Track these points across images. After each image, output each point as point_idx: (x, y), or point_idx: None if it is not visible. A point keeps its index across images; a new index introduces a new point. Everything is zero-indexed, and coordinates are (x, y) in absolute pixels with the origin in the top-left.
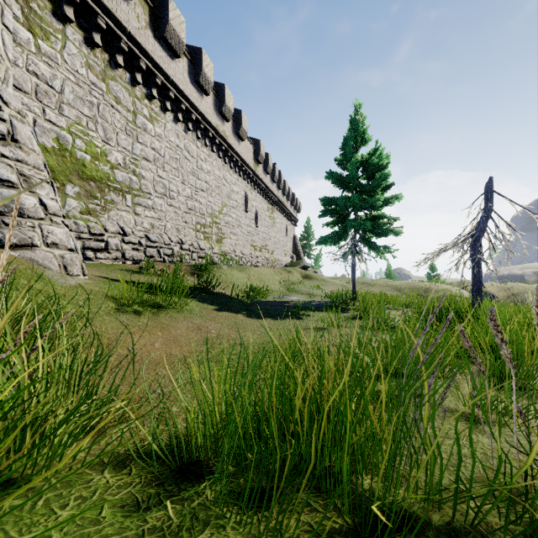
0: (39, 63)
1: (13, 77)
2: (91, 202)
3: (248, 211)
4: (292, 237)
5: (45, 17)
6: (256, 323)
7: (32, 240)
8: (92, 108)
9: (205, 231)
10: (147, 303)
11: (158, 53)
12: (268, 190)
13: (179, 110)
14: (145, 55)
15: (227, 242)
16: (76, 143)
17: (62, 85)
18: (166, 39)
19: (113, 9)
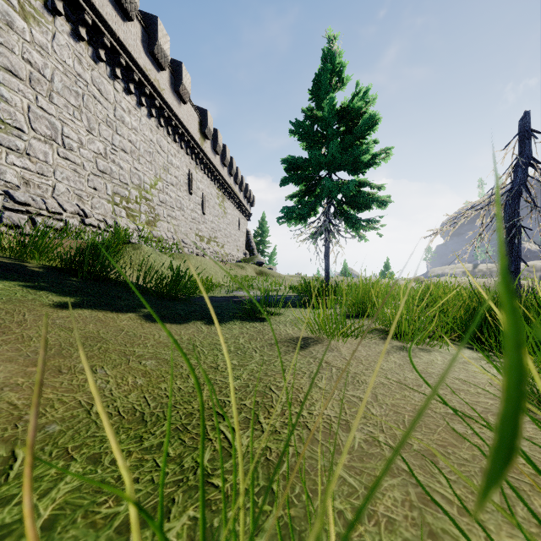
0: None
1: None
2: None
3: (192, 193)
4: (246, 232)
5: None
6: (161, 333)
7: None
8: None
9: (129, 207)
10: None
11: None
12: (218, 173)
13: (81, 22)
14: None
15: (163, 226)
16: None
17: None
18: None
19: None
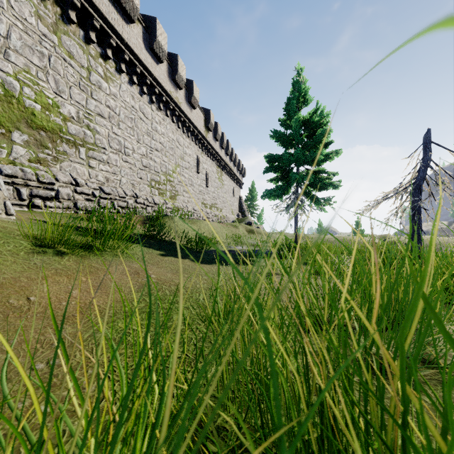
0: None
1: None
2: (41, 151)
3: (199, 172)
4: (238, 198)
5: None
6: (204, 268)
7: None
8: (42, 59)
9: (159, 188)
10: (75, 244)
11: (112, 15)
12: (217, 155)
13: (134, 73)
14: (99, 15)
15: (180, 199)
16: (24, 91)
17: (8, 30)
18: (120, 3)
19: None
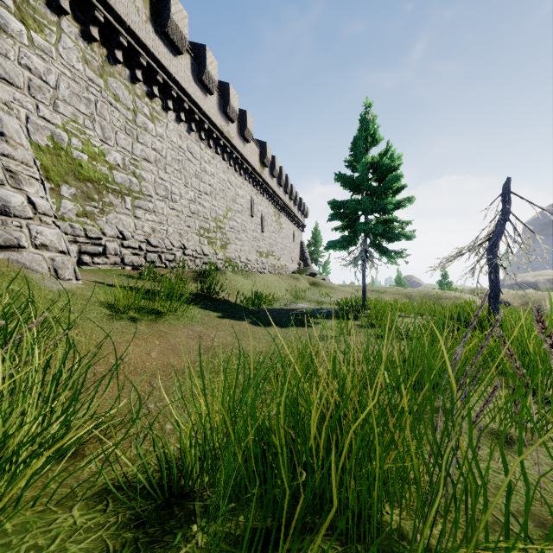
0: (32, 56)
1: (3, 71)
2: (88, 204)
3: (254, 216)
4: (300, 243)
5: (39, 8)
6: (262, 331)
7: (18, 241)
8: (89, 106)
9: (209, 236)
10: (144, 310)
11: (159, 49)
12: (275, 194)
13: (181, 109)
14: (146, 51)
15: (232, 248)
16: (72, 142)
17: (57, 80)
18: (167, 35)
19: (111, 1)
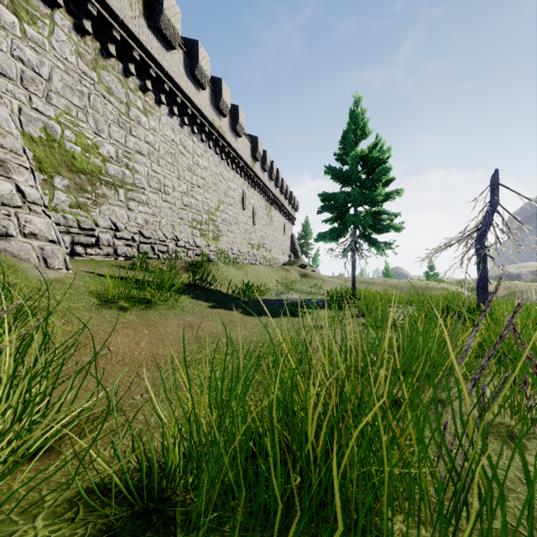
0: (24, 48)
1: None
2: (81, 195)
3: (245, 209)
4: (290, 236)
5: (32, 0)
6: (253, 320)
7: (6, 230)
8: (82, 98)
9: (201, 228)
10: (134, 299)
11: (152, 43)
12: (266, 188)
13: (174, 104)
14: (139, 45)
15: (224, 240)
16: (65, 134)
17: (50, 72)
18: (160, 30)
19: None
